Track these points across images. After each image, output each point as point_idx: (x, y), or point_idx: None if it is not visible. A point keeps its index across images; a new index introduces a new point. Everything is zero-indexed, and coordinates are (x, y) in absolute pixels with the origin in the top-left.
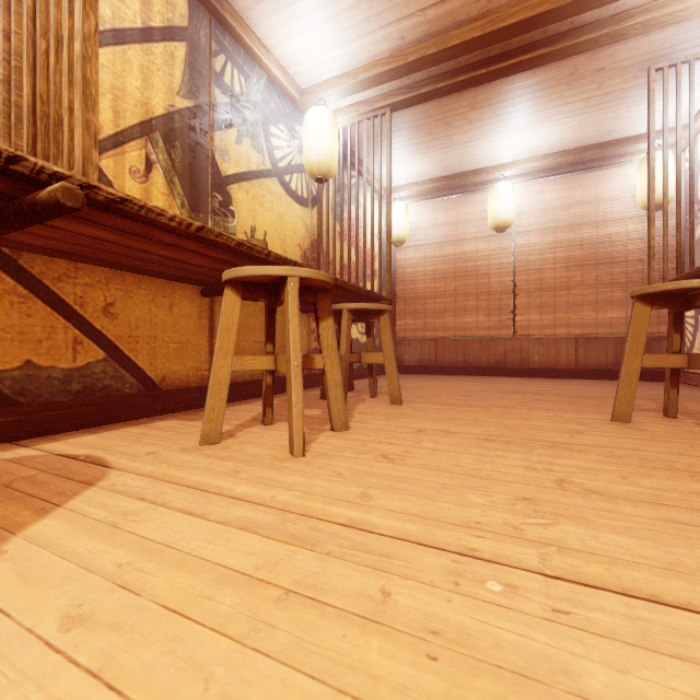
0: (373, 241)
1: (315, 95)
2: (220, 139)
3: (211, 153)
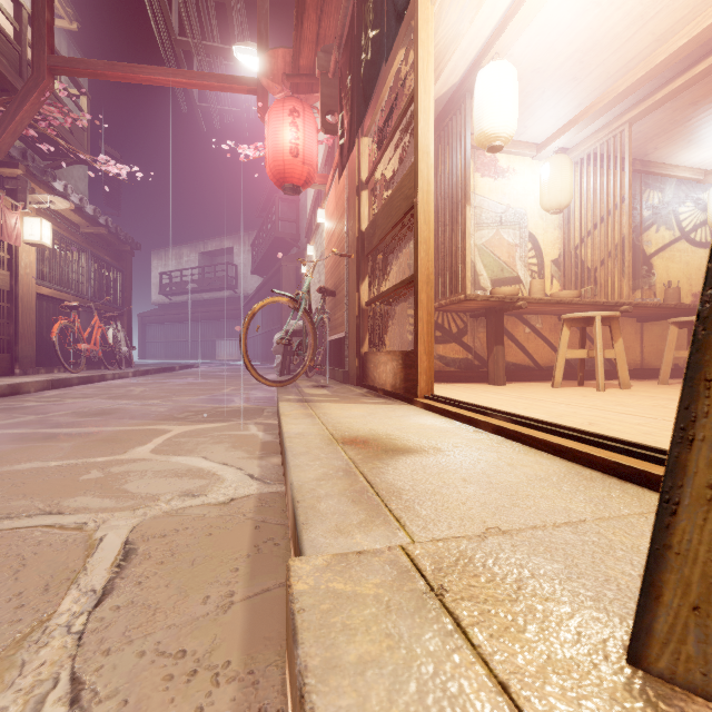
0: None
1: None
2: (646, 236)
3: (641, 247)
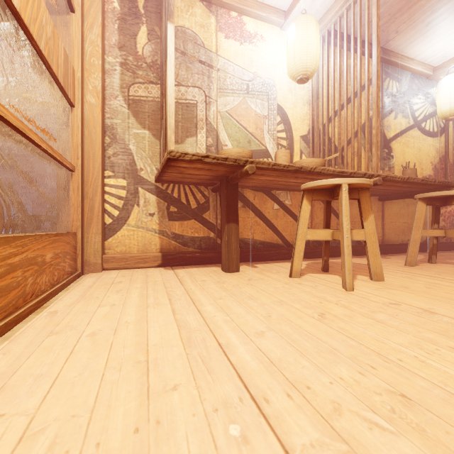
0: None
1: (446, 68)
2: (386, 121)
3: (382, 130)
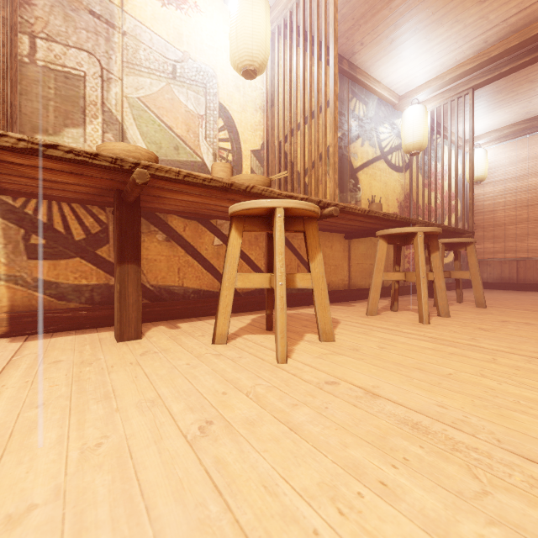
0: (456, 189)
1: (410, 98)
2: (353, 148)
3: (349, 158)
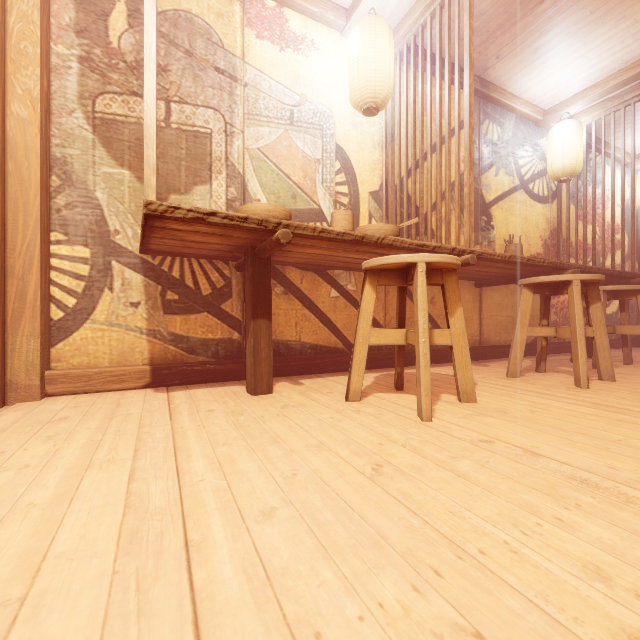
0: (623, 222)
1: (559, 112)
2: (485, 179)
3: (480, 191)
